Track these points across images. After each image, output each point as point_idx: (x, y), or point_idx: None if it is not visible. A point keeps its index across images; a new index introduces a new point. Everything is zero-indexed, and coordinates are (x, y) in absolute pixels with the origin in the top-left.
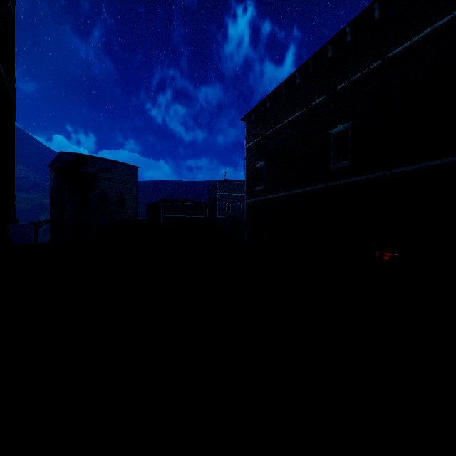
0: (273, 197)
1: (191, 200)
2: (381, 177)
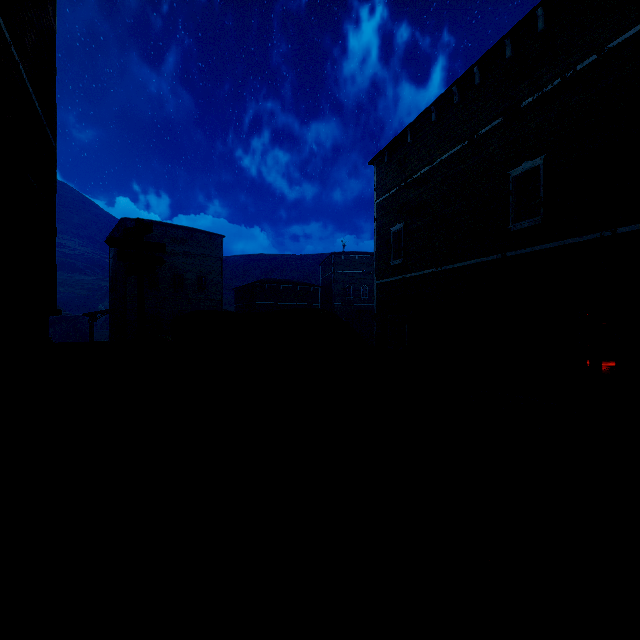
0: (417, 275)
1: (296, 281)
2: (597, 240)
